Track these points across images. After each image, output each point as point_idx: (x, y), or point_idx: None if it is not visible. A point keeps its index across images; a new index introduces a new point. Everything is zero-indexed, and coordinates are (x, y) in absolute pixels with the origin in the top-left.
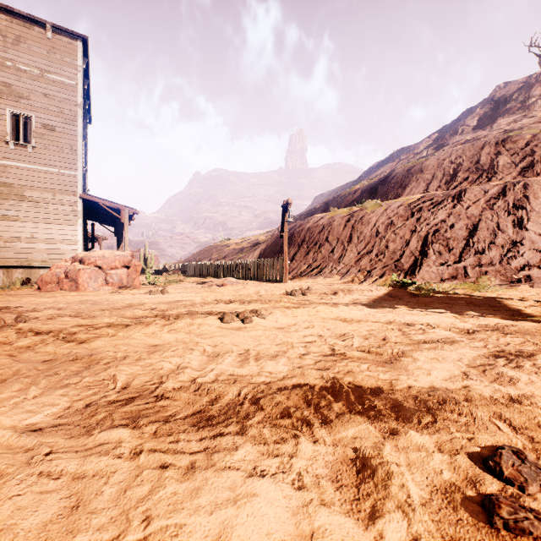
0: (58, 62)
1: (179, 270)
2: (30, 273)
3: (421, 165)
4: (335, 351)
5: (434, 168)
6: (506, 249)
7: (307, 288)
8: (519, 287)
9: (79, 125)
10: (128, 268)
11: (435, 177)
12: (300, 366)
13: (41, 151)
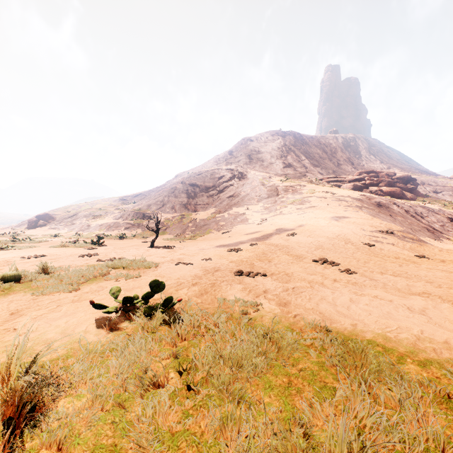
0: None
1: None
2: None
3: None
4: None
5: None
6: None
7: None
8: None
9: None
10: None
11: None
12: None
13: None
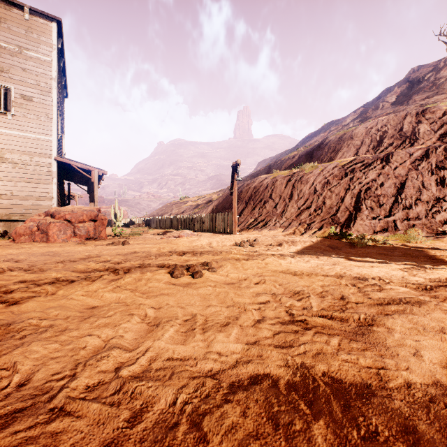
0: (35, 41)
1: (144, 223)
2: (10, 226)
3: (351, 133)
4: (294, 316)
5: (362, 135)
6: (431, 205)
7: (254, 240)
8: (444, 239)
9: (54, 96)
10: (95, 221)
11: (364, 143)
12: (256, 340)
13: (20, 119)
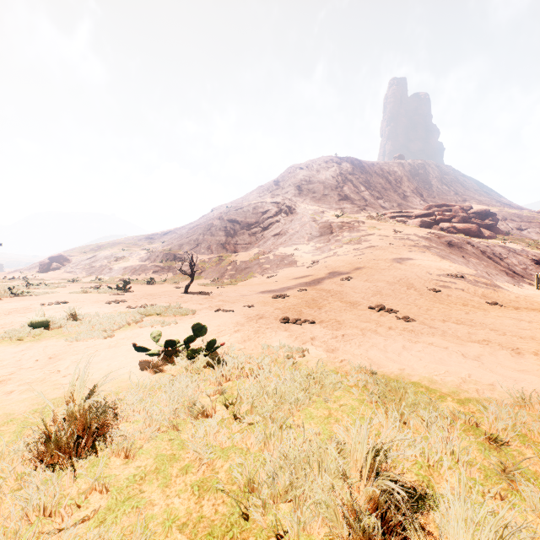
0: None
1: None
2: None
3: None
4: None
5: None
6: None
7: None
8: None
9: None
10: None
11: None
12: None
13: None
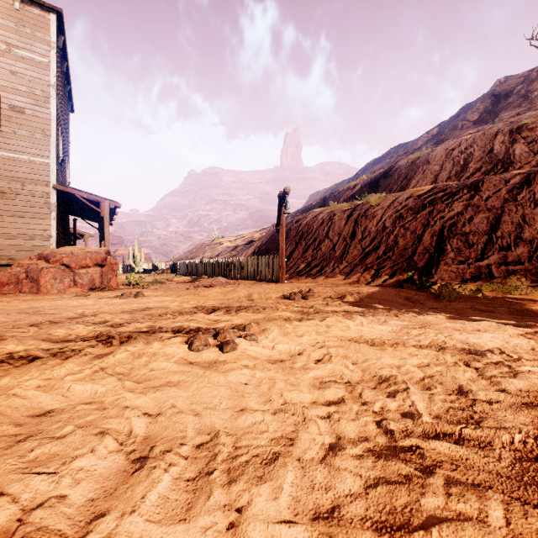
0: (28, 37)
1: (169, 269)
2: None
3: (427, 156)
4: (394, 438)
5: (442, 159)
6: (535, 245)
7: (308, 291)
8: None
9: (53, 108)
10: (103, 266)
11: (444, 168)
12: (332, 505)
13: (8, 136)
